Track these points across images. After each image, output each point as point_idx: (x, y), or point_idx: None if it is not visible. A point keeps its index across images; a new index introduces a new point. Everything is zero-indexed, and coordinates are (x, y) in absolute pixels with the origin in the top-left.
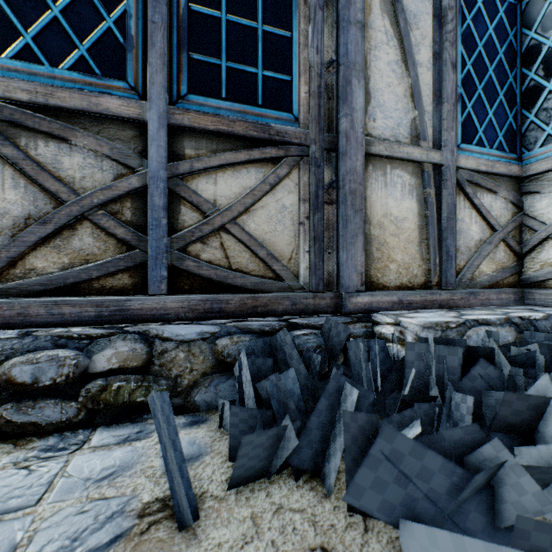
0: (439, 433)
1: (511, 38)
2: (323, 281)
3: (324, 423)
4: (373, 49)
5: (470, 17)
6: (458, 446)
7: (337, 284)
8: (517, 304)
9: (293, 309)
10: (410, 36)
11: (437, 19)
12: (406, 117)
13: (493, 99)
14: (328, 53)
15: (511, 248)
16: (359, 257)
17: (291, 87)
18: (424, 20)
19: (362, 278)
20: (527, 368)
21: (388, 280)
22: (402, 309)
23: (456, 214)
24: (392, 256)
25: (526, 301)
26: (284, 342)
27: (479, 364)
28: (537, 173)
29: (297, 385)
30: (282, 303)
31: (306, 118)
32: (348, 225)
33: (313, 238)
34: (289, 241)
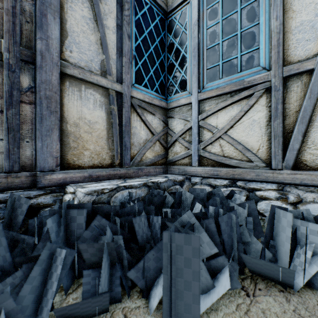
0: None
1: (163, 36)
2: (19, 163)
3: None
4: (70, 2)
5: (140, 14)
6: None
7: (35, 165)
8: (164, 173)
9: None
10: (99, 6)
11: (120, 5)
12: (98, 57)
13: (153, 64)
14: None
15: (162, 145)
16: (54, 146)
17: None
18: (111, 1)
19: (58, 161)
20: (128, 216)
21: (83, 162)
22: (92, 181)
23: (132, 123)
24: (86, 146)
25: (168, 172)
26: None
27: (97, 219)
28: (173, 108)
29: None
30: None
31: (0, 29)
32: (44, 121)
33: (7, 128)
34: None
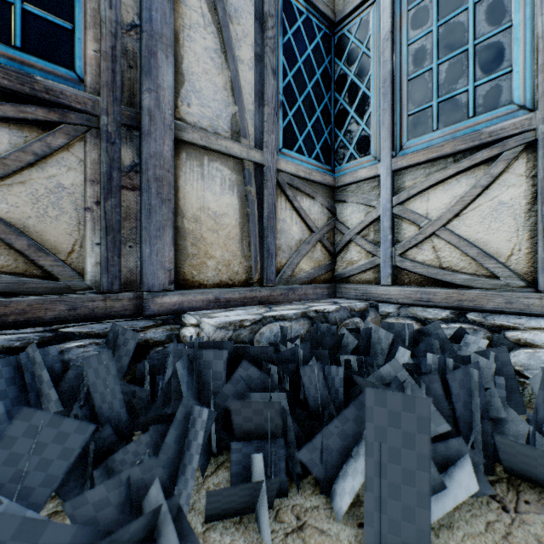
0: (117, 477)
1: (327, 64)
2: (120, 279)
3: (1, 484)
4: (188, 28)
5: (291, 32)
6: (137, 489)
7: (141, 282)
8: (330, 297)
9: (72, 315)
10: (229, 28)
11: (260, 22)
12: (227, 111)
13: (312, 114)
14: (129, 14)
15: (326, 248)
16: (167, 252)
17: (72, 38)
18: (246, 18)
19: (171, 275)
20: (288, 364)
21: (206, 278)
22: (219, 307)
23: (278, 214)
24: (210, 252)
25: (337, 294)
26: (33, 361)
27: (242, 366)
28: (344, 185)
29: (4, 426)
30: (53, 308)
31: (96, 82)
32: (153, 216)
33: (105, 228)
34: (69, 229)
